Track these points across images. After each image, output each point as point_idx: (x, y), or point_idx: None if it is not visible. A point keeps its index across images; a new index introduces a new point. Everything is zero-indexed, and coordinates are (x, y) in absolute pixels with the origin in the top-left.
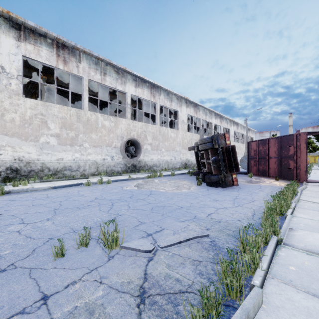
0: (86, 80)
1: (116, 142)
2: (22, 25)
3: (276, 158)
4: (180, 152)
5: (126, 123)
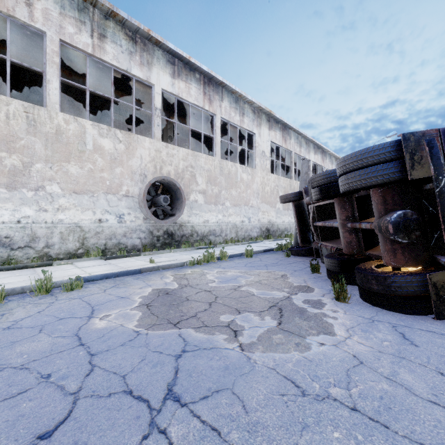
0: (53, 42)
1: (129, 186)
2: None
3: None
4: (258, 209)
5: (152, 147)
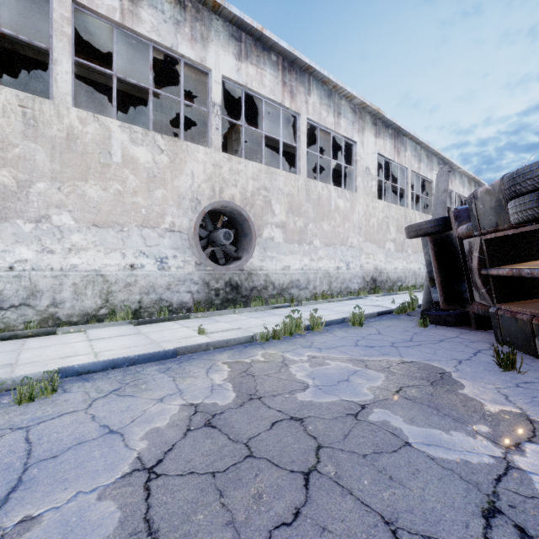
0: (63, 4)
1: (175, 216)
2: None
3: None
4: (361, 250)
5: (208, 160)
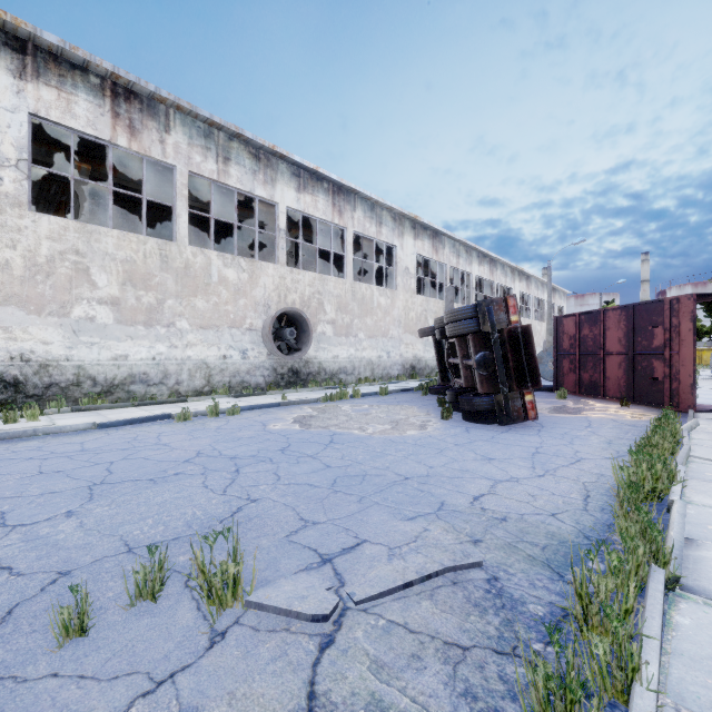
0: (183, 175)
1: (253, 318)
2: (30, 42)
3: (622, 354)
4: (401, 341)
5: (276, 273)
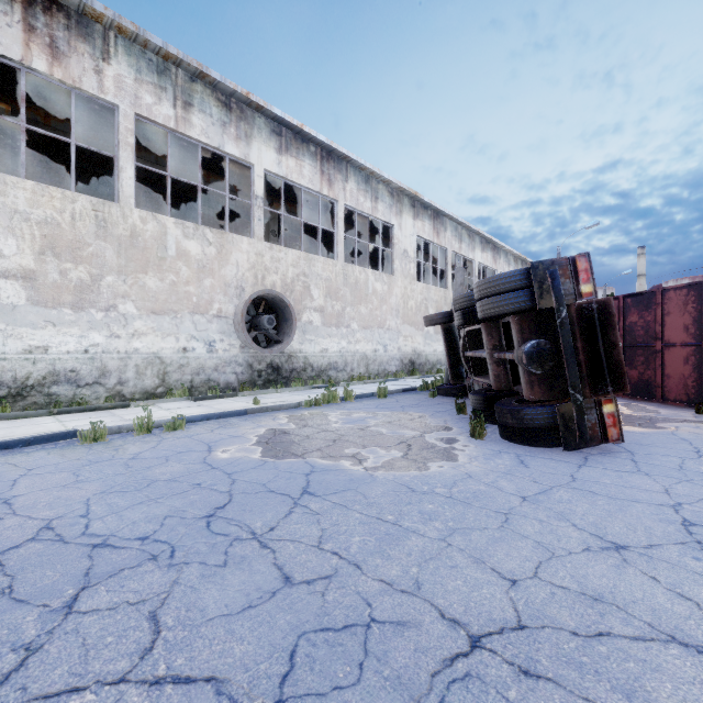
0: (127, 117)
1: (222, 303)
2: None
3: (690, 346)
4: (399, 333)
5: (251, 249)
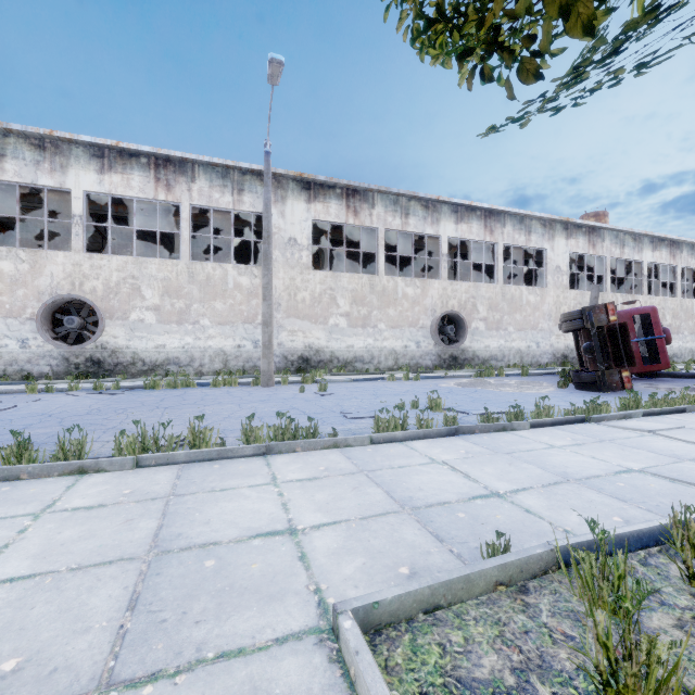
0: (381, 232)
1: (424, 320)
2: (312, 183)
3: None
4: (551, 333)
5: (440, 287)
